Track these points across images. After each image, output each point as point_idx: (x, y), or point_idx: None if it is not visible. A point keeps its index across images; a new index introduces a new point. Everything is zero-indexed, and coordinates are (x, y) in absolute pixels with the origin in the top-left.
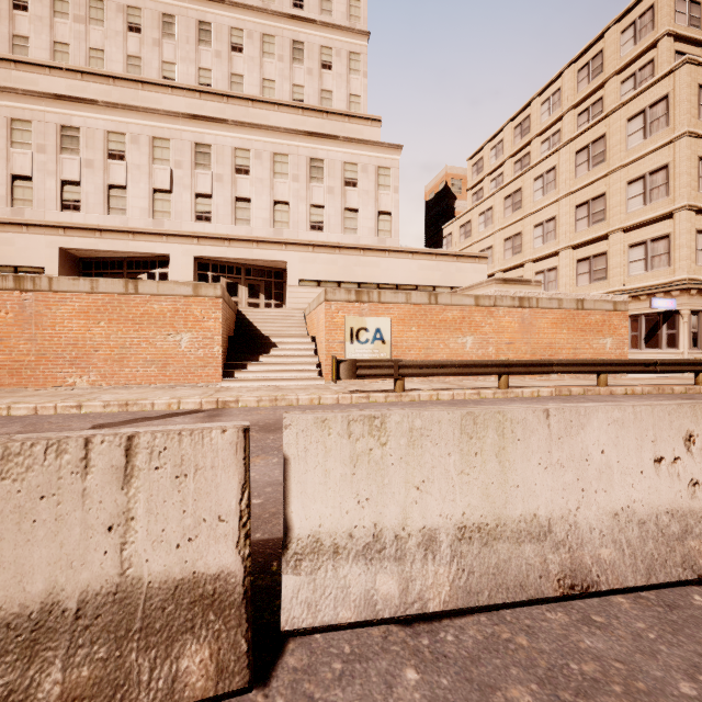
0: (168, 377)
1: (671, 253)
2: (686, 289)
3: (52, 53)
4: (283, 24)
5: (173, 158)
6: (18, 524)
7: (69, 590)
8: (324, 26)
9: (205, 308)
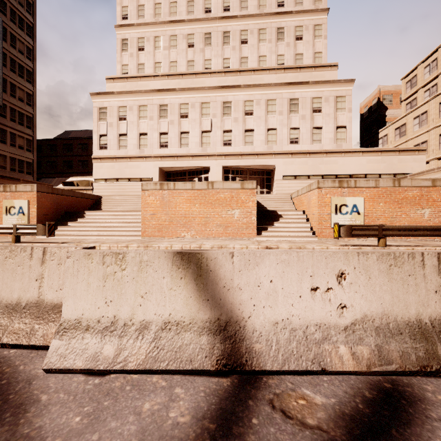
0: (228, 234)
1: None
2: None
3: (154, 69)
4: (271, 20)
5: (212, 112)
6: (402, 285)
7: (424, 315)
8: (297, 13)
9: (247, 195)
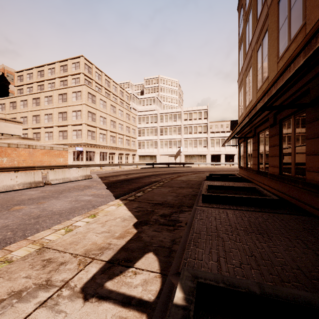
0: None
1: (82, 135)
2: (84, 145)
3: None
4: None
5: None
6: None
7: None
8: None
9: None
